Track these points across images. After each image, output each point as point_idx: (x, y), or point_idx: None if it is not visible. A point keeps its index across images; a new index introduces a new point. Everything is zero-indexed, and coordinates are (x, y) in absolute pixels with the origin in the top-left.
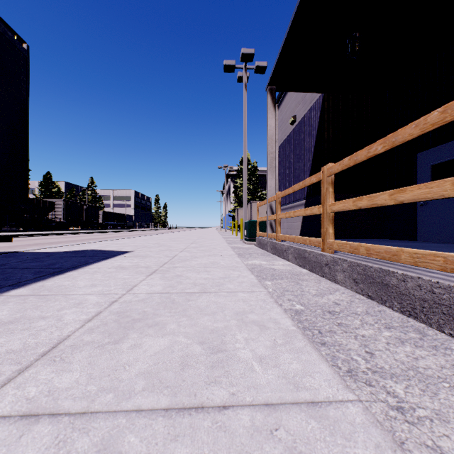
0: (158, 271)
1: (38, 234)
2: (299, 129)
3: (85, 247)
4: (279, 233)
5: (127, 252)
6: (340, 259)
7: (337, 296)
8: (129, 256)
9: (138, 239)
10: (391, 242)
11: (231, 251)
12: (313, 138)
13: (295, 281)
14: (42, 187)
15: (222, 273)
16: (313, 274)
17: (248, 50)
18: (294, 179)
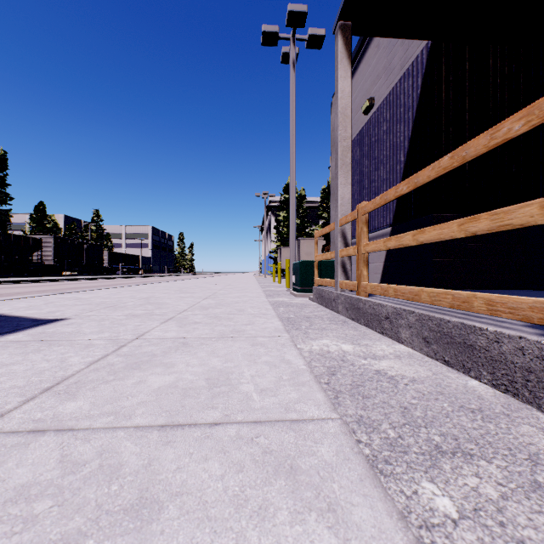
0: None
1: (8, 281)
2: (378, 118)
3: None
4: (365, 280)
5: (40, 325)
6: None
7: None
8: (15, 340)
9: (129, 289)
10: None
11: (274, 319)
12: (408, 124)
13: None
14: (32, 221)
15: None
16: (526, 407)
17: (298, 6)
18: (369, 198)
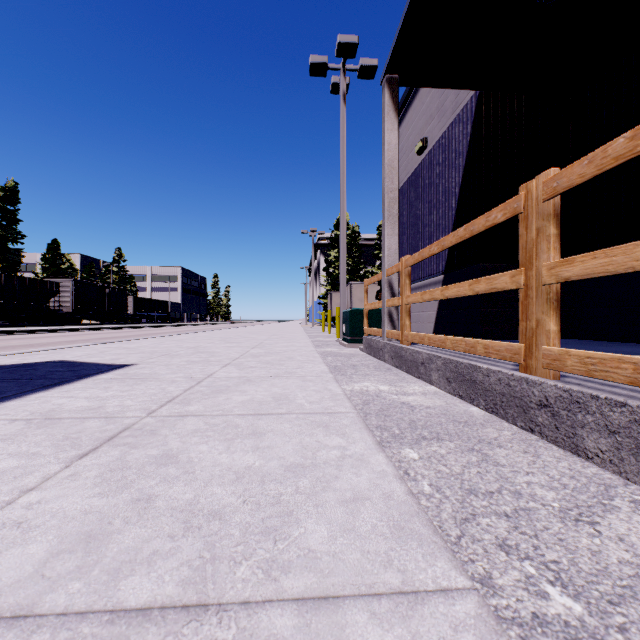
0: (126, 433)
1: (27, 331)
2: (431, 160)
3: (58, 355)
4: (407, 329)
5: (118, 368)
6: (598, 400)
7: (634, 520)
8: (111, 378)
9: (170, 339)
10: (610, 346)
11: (321, 364)
12: (459, 171)
13: (475, 450)
14: (45, 262)
15: (295, 443)
16: (500, 420)
17: (349, 37)
18: (422, 243)
